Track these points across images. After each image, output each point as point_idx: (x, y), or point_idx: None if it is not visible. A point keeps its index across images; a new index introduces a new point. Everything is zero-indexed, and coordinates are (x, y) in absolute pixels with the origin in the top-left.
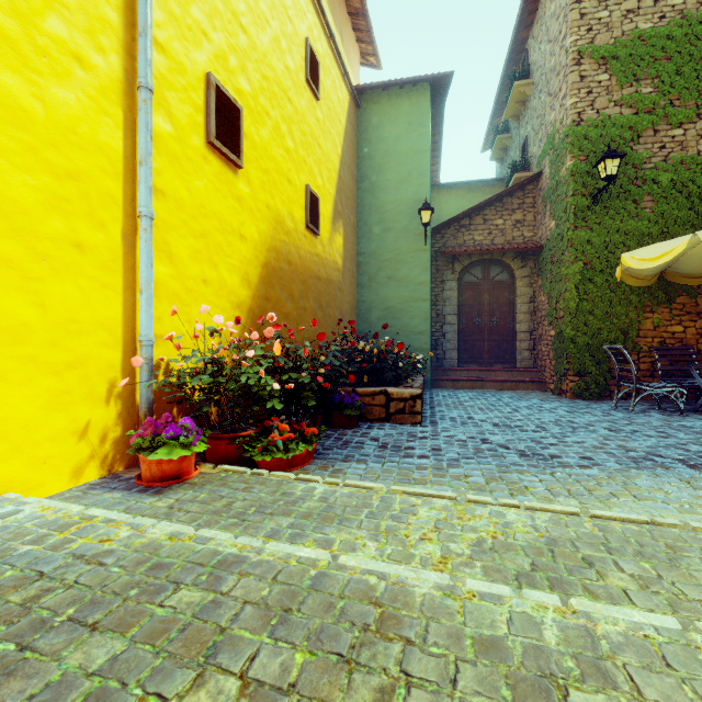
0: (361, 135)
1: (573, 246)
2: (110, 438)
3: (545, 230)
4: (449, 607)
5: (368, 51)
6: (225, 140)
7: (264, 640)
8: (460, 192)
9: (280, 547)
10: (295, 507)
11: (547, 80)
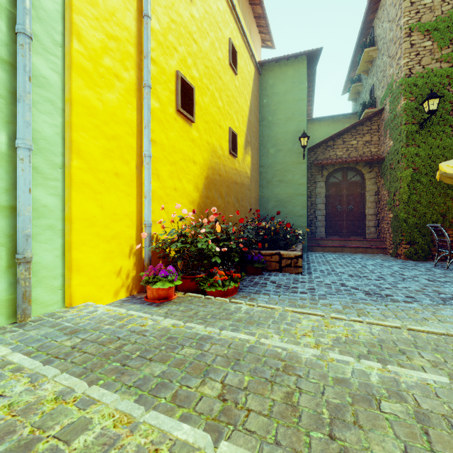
0: (262, 92)
1: (405, 158)
2: (130, 276)
3: (386, 147)
4: (320, 364)
5: (266, 38)
6: (185, 108)
7: (229, 370)
8: (326, 123)
9: (229, 333)
10: (232, 316)
11: (387, 47)
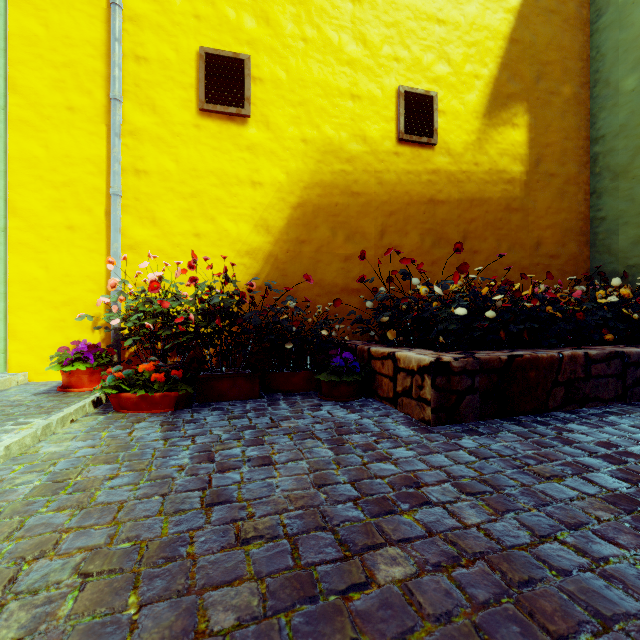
0: None
1: None
2: None
3: None
4: None
5: None
6: (223, 99)
7: None
8: None
9: None
10: None
11: None
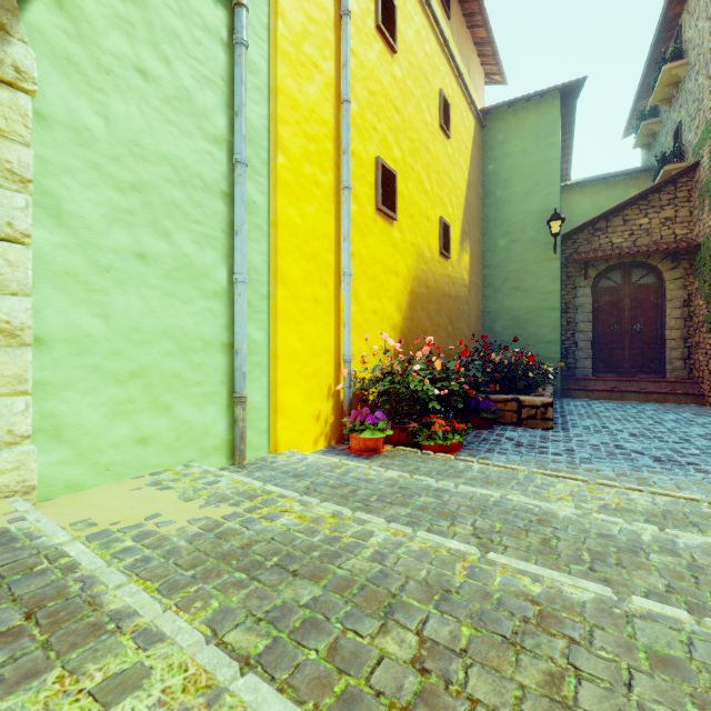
0: (485, 153)
1: None
2: (329, 422)
3: (703, 227)
4: (580, 521)
5: (492, 70)
6: (386, 203)
7: (477, 518)
8: (595, 189)
9: (467, 488)
10: (462, 474)
11: (706, 61)
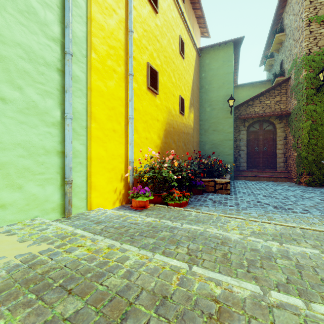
0: (201, 68)
1: (306, 113)
2: (121, 193)
3: (292, 105)
4: (242, 242)
5: (204, 31)
6: (152, 85)
7: (190, 243)
8: (248, 88)
9: (187, 225)
10: (186, 218)
11: (293, 33)
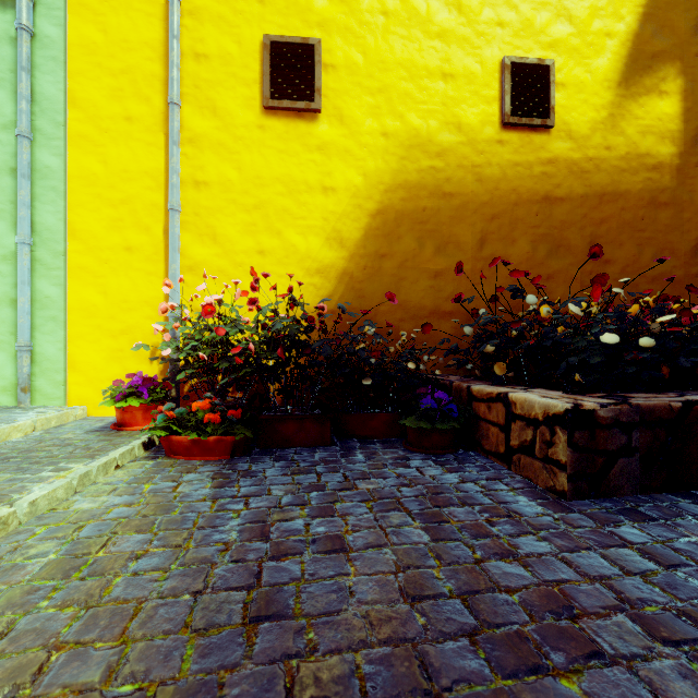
0: None
1: None
2: None
3: None
4: None
5: None
6: (290, 93)
7: None
8: None
9: None
10: (3, 472)
11: None
